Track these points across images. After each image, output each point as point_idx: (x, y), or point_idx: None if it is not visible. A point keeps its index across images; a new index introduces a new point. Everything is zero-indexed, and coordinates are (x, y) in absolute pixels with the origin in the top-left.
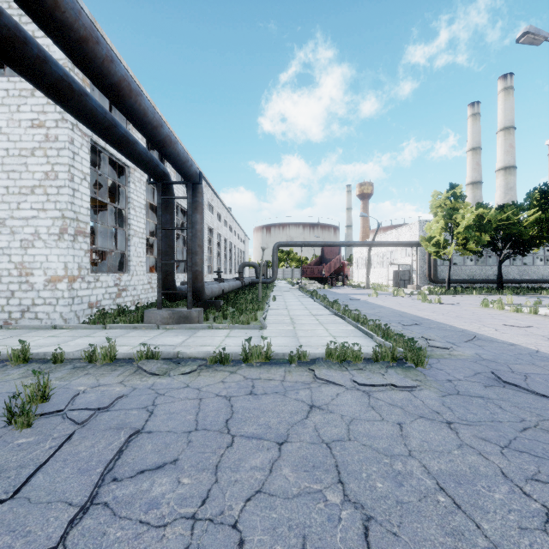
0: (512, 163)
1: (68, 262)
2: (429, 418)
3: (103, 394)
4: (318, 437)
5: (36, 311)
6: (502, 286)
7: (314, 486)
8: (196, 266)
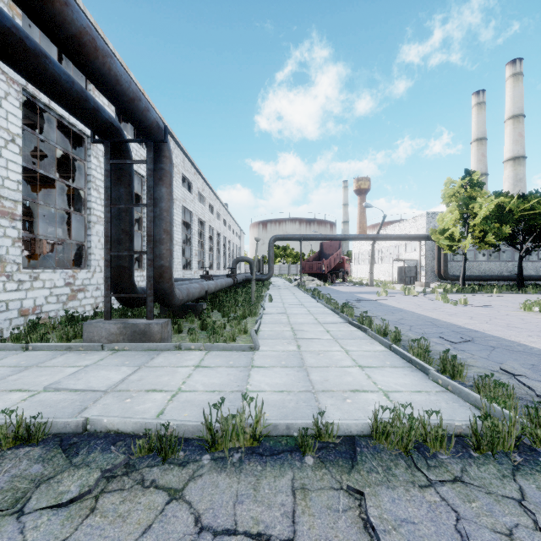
0: (521, 153)
1: None
2: None
3: None
4: None
5: None
6: (523, 283)
7: None
8: (160, 259)
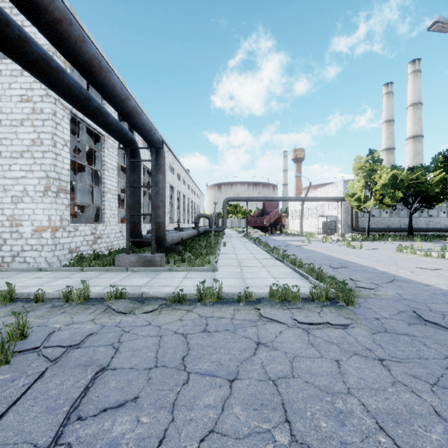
0: (420, 132)
1: (51, 214)
2: (363, 355)
3: (75, 331)
4: (265, 374)
5: (24, 256)
6: (412, 234)
7: (263, 426)
8: (158, 218)
